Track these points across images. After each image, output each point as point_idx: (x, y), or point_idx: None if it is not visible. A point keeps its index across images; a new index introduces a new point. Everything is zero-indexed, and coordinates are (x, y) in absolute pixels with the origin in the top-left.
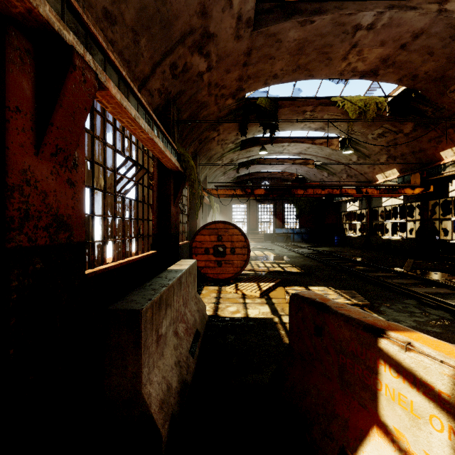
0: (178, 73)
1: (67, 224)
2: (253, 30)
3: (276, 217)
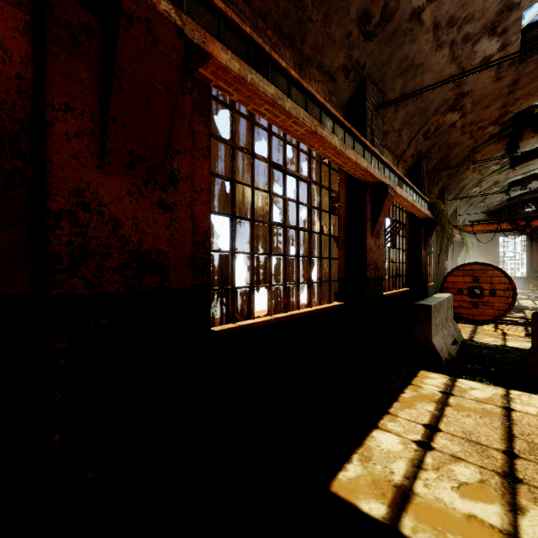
0: (430, 134)
1: (378, 267)
2: (519, 64)
3: None
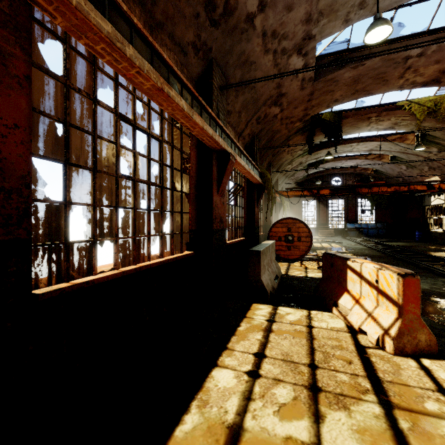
0: (261, 120)
1: (222, 220)
2: (314, 81)
3: (348, 212)
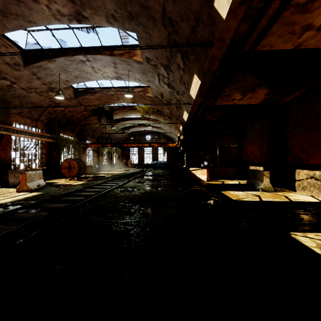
0: (52, 113)
1: (5, 160)
2: (75, 98)
3: (153, 154)
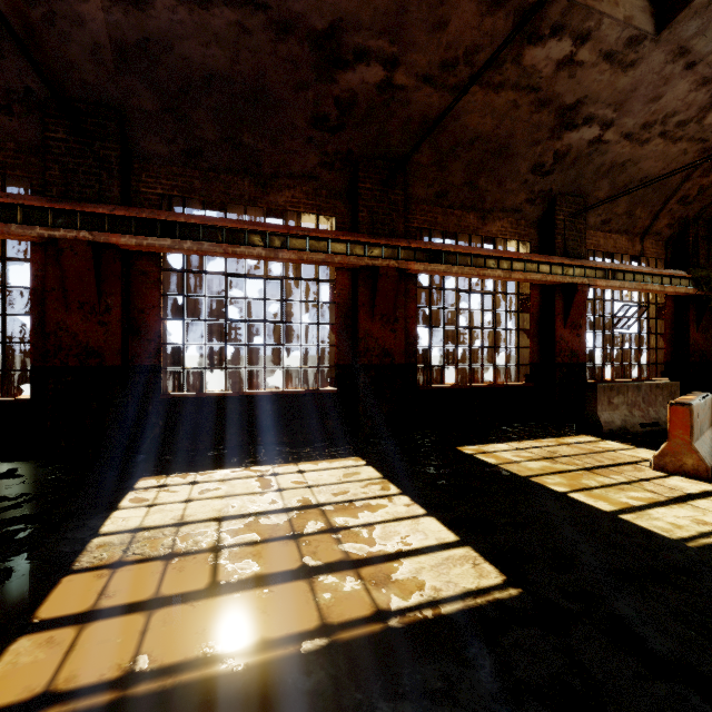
0: (692, 198)
1: (576, 354)
2: None
3: None
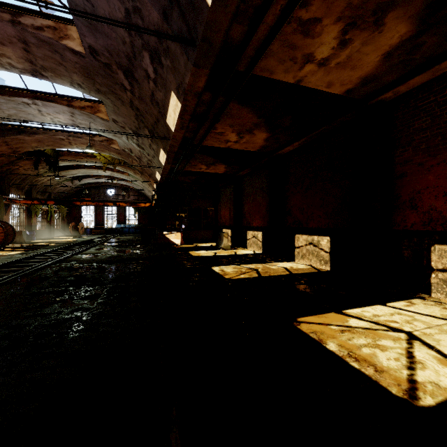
0: None
1: None
2: (0, 137)
3: (119, 215)
